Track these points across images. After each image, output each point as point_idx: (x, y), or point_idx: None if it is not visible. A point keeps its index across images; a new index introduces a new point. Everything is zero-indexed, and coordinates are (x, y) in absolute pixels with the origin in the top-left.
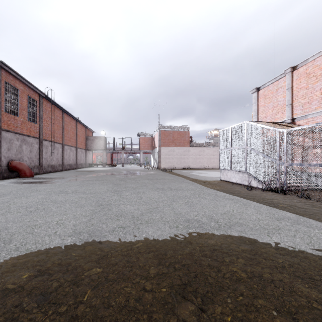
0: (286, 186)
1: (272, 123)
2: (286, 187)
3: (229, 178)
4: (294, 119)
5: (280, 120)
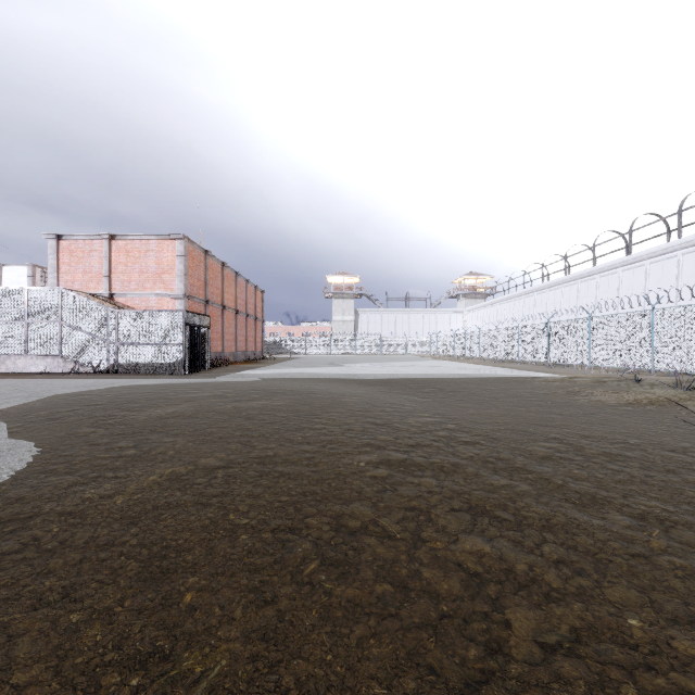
0: (118, 366)
1: (92, 295)
2: (118, 367)
3: (21, 368)
4: (113, 295)
5: (96, 291)
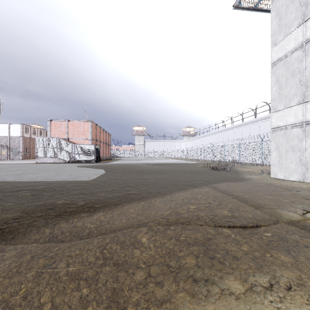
0: (75, 160)
1: (64, 139)
2: (75, 161)
3: (45, 161)
4: (69, 139)
5: (63, 137)
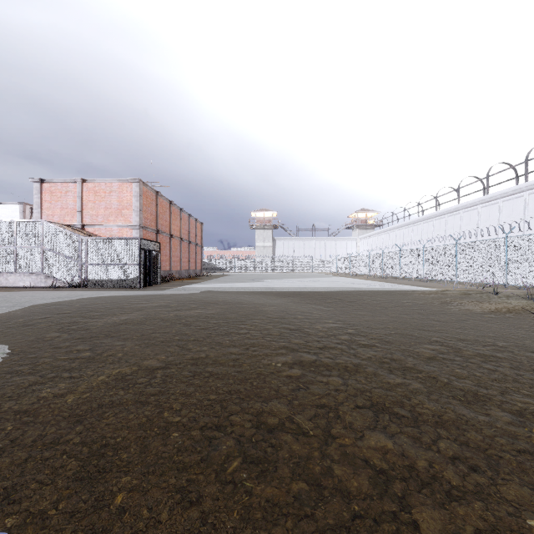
0: (87, 281)
1: (67, 226)
2: (87, 282)
3: (12, 283)
4: (84, 226)
5: (71, 223)
